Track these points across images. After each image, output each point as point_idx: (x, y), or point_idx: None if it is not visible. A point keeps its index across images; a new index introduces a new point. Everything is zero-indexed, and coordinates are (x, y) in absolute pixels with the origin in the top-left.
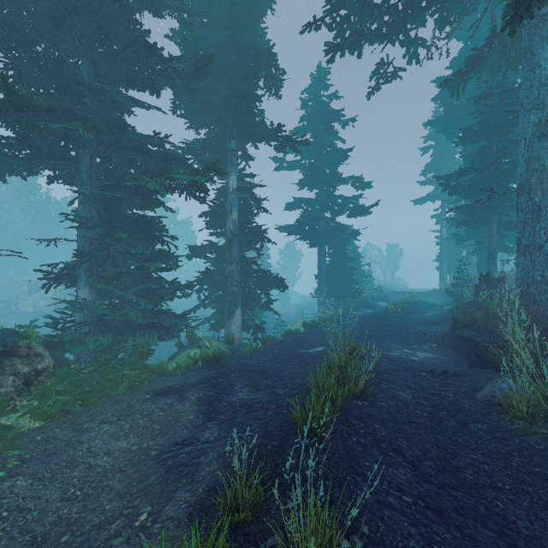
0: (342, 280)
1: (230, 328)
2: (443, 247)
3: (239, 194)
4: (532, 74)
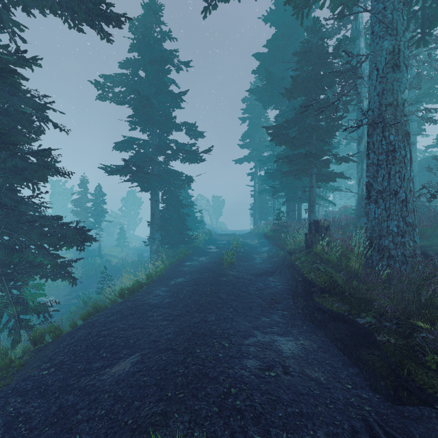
0: (177, 227)
1: None
2: (256, 198)
3: None
4: None
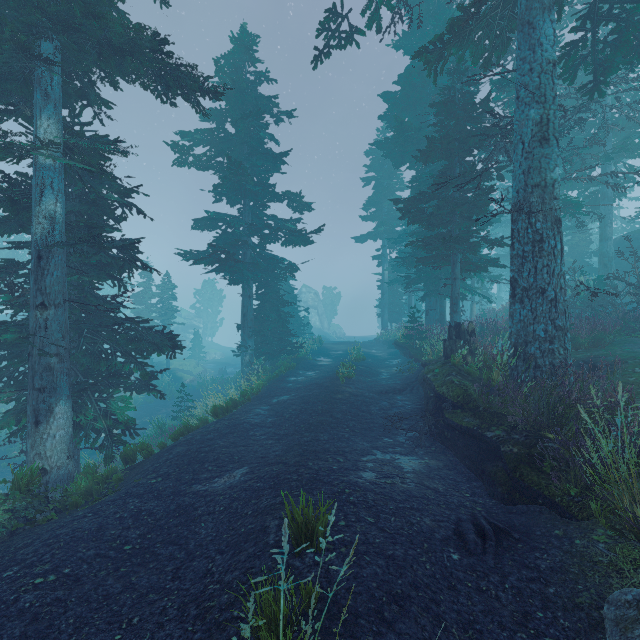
0: (276, 331)
1: (40, 447)
2: (385, 291)
3: (59, 158)
4: (531, 54)
